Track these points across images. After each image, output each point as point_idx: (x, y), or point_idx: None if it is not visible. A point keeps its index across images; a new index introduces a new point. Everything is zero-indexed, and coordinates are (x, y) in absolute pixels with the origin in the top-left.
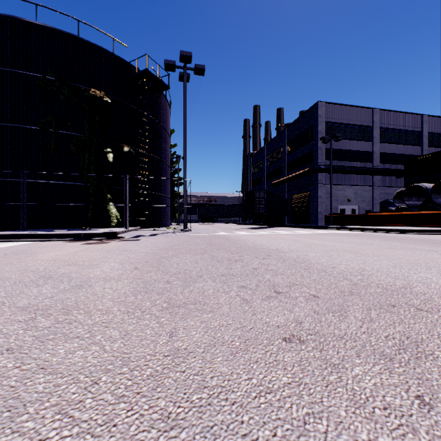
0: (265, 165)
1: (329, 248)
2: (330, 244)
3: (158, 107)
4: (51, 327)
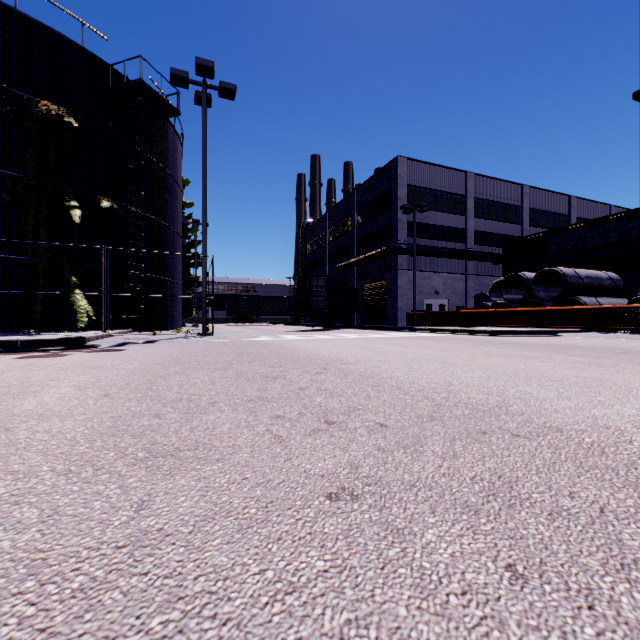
0: (327, 241)
1: (408, 356)
2: (411, 352)
3: (161, 141)
4: None
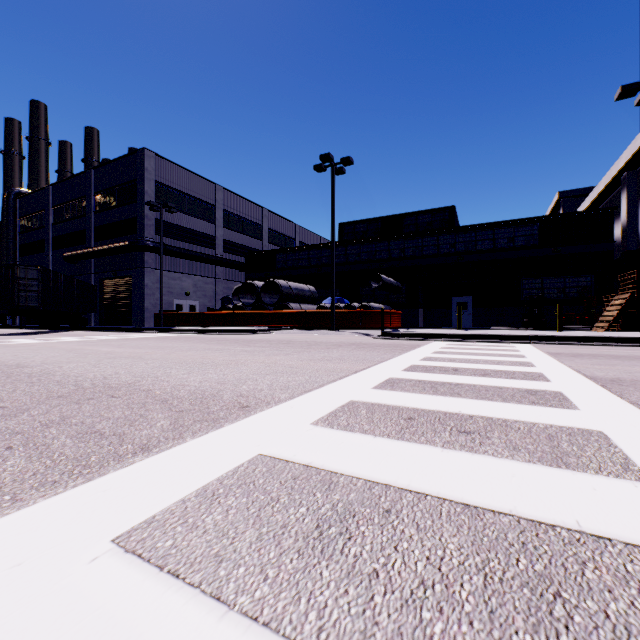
0: (51, 221)
1: (111, 356)
2: (120, 351)
3: None
4: None
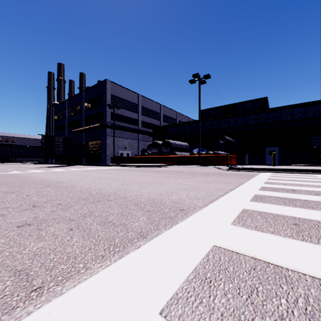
0: (67, 116)
1: (98, 178)
2: (101, 176)
3: None
4: None
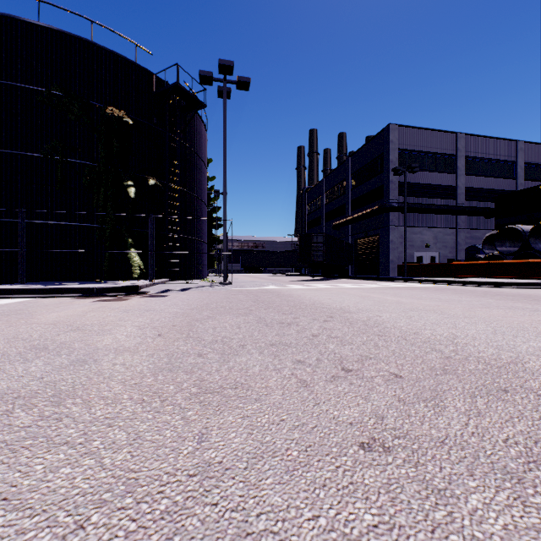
0: (324, 203)
1: (406, 307)
2: (407, 302)
3: (191, 130)
4: (31, 426)
